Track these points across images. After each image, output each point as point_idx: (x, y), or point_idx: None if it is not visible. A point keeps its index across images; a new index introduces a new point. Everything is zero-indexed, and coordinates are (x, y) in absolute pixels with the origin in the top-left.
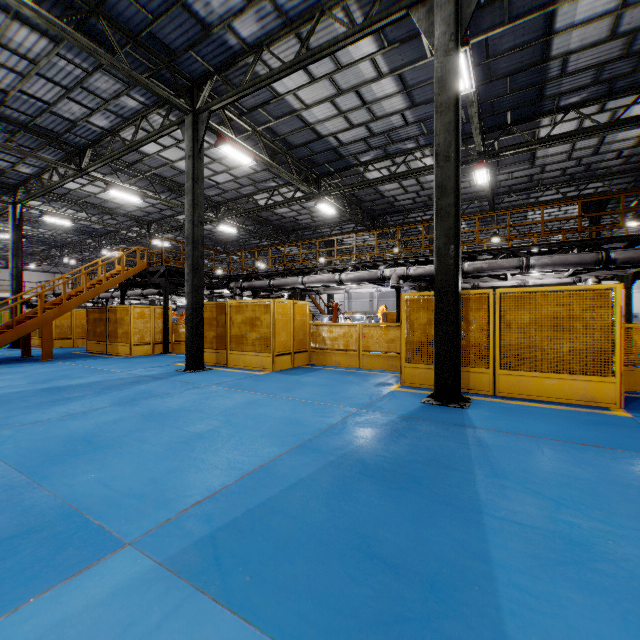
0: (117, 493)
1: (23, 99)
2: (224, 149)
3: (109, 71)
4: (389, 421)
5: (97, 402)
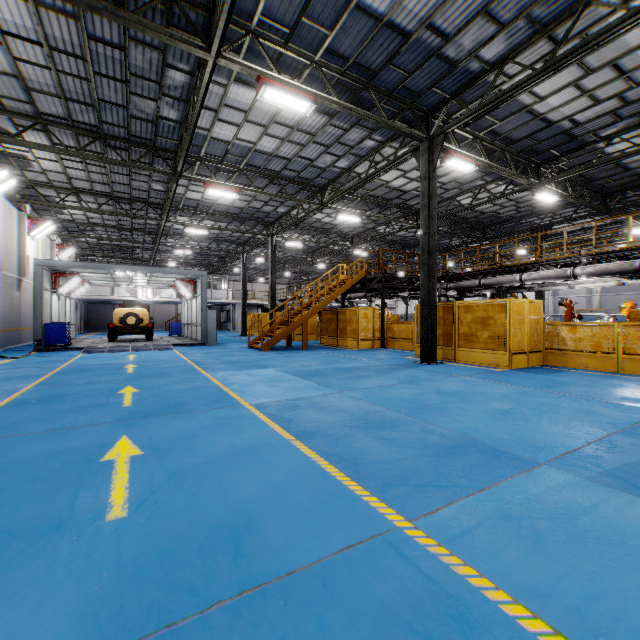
0: (491, 436)
1: (297, 161)
2: (449, 163)
3: (361, 125)
4: None
5: (387, 380)
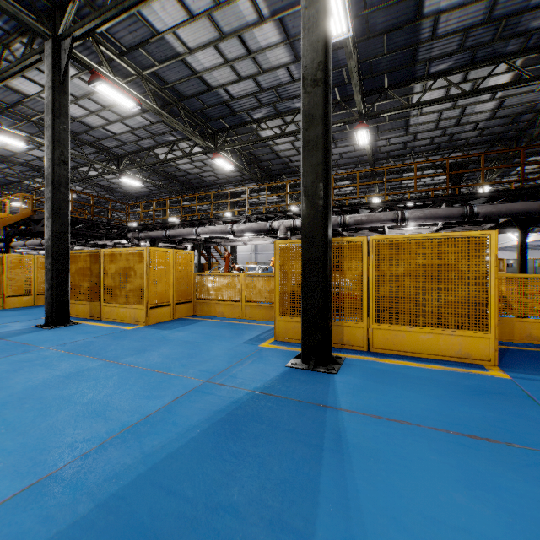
0: None
1: None
2: (100, 88)
3: None
4: (232, 402)
5: None
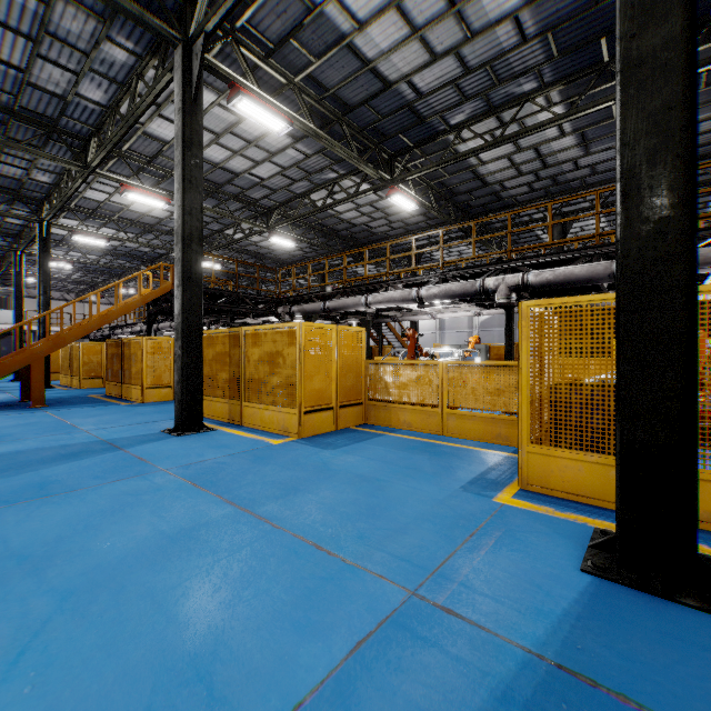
0: None
1: None
2: (242, 107)
3: None
4: (495, 696)
5: None
